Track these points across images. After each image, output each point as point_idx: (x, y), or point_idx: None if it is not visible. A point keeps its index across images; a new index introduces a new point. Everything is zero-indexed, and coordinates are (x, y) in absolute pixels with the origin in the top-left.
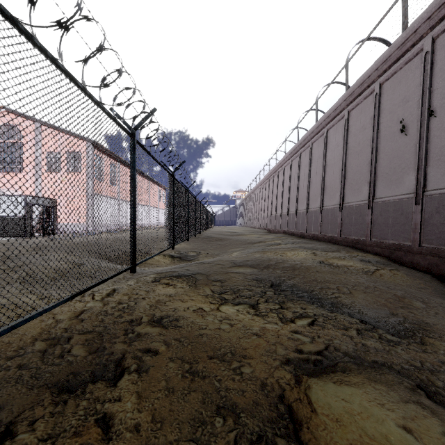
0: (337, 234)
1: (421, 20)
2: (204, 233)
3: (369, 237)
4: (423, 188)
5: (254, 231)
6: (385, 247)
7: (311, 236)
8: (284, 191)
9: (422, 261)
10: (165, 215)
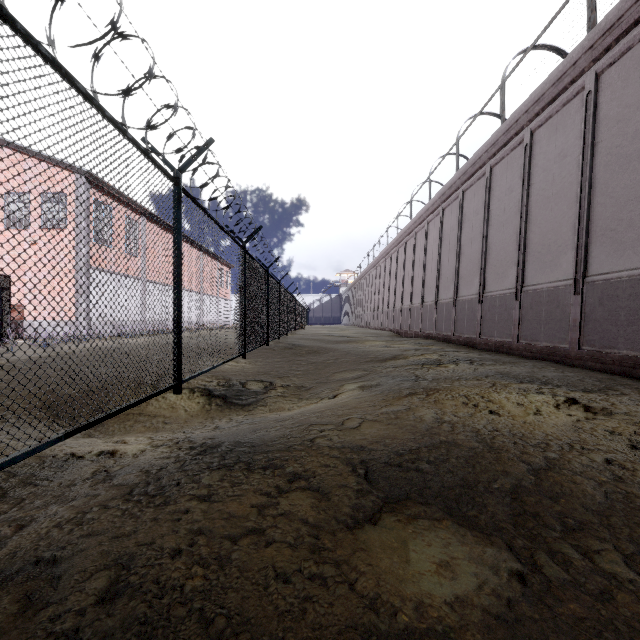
0: (569, 344)
1: None
2: (288, 337)
3: None
4: None
5: (372, 333)
6: None
7: (494, 344)
8: (427, 265)
9: None
10: (229, 309)
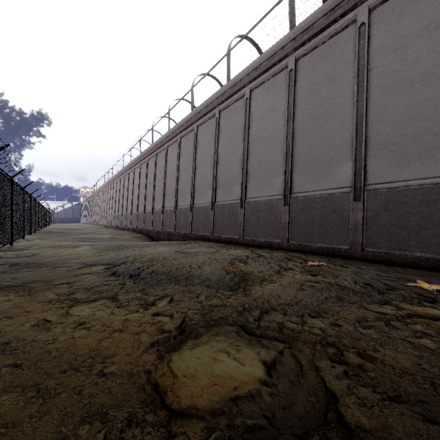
0: (136, 227)
1: (153, 145)
2: (44, 229)
3: (143, 227)
4: (153, 208)
5: (94, 227)
6: (146, 231)
7: (127, 228)
8: (116, 198)
9: (152, 234)
10: None
